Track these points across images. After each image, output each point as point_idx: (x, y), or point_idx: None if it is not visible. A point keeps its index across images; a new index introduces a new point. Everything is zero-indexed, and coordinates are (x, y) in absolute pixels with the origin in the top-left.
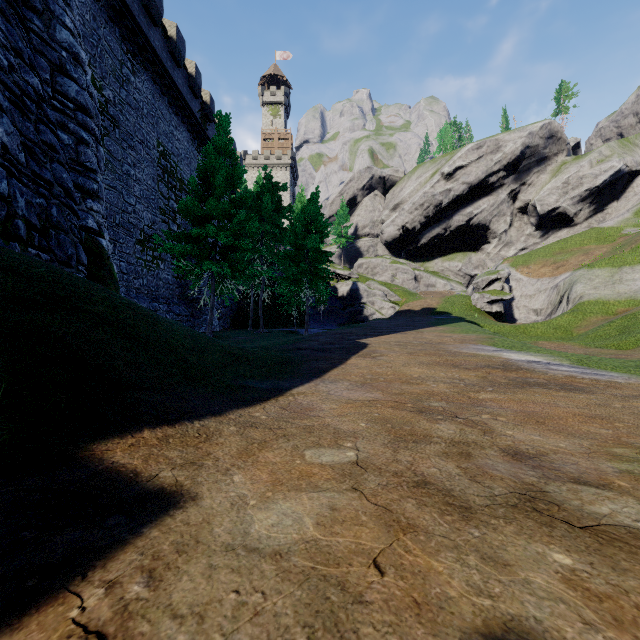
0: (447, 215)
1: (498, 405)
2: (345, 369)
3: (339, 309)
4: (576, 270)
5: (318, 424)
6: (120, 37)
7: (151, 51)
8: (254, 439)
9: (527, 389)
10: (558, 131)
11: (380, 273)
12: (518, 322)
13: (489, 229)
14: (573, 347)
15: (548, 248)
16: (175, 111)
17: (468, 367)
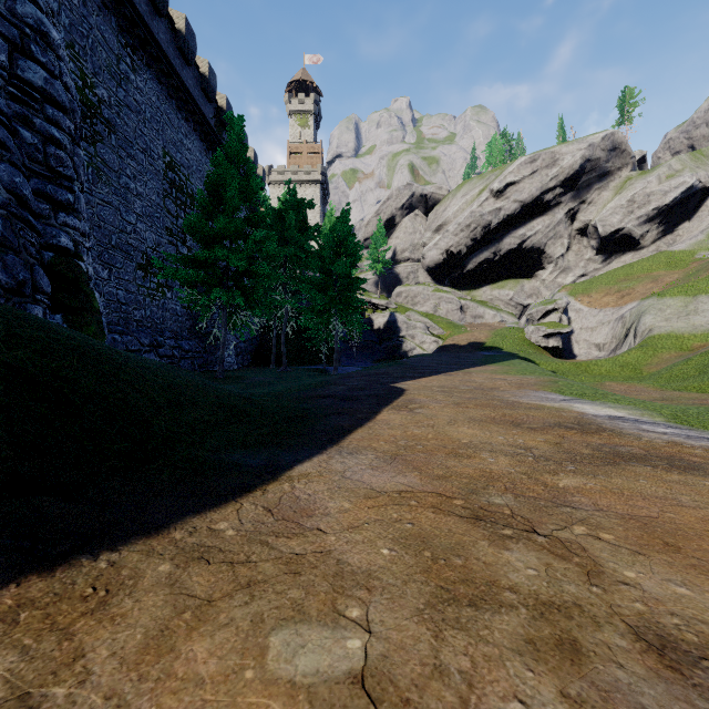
0: (497, 237)
1: (592, 502)
2: (373, 429)
3: (375, 343)
4: (644, 299)
5: (313, 550)
6: (117, 27)
7: (155, 45)
8: (191, 597)
9: (623, 467)
10: (622, 142)
11: (421, 303)
12: (578, 358)
13: (544, 253)
14: (646, 389)
15: (611, 274)
16: (185, 116)
17: (533, 426)
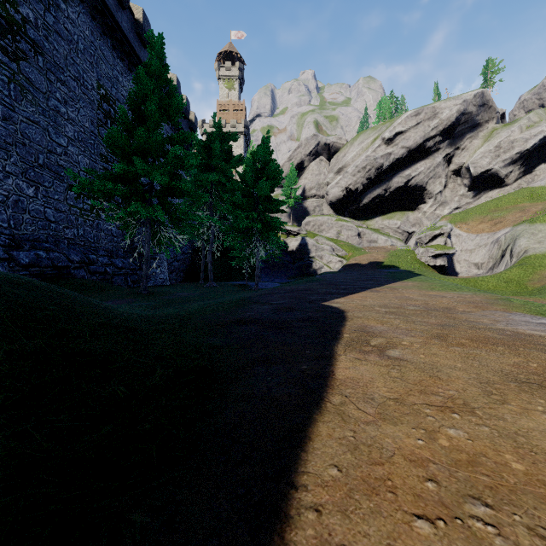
0: (387, 177)
1: None
2: (350, 424)
3: (289, 263)
4: (516, 225)
5: None
6: None
7: None
8: None
9: None
10: (489, 100)
11: (326, 230)
12: (460, 275)
13: (425, 190)
14: None
15: (483, 206)
16: (120, 56)
17: None
